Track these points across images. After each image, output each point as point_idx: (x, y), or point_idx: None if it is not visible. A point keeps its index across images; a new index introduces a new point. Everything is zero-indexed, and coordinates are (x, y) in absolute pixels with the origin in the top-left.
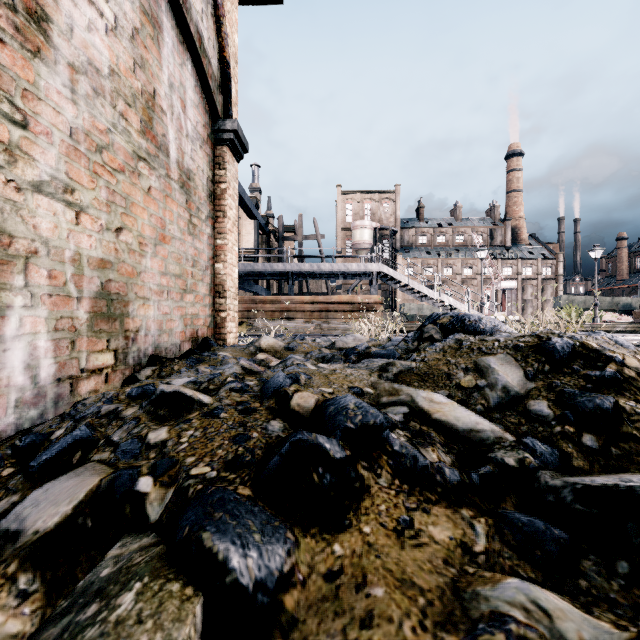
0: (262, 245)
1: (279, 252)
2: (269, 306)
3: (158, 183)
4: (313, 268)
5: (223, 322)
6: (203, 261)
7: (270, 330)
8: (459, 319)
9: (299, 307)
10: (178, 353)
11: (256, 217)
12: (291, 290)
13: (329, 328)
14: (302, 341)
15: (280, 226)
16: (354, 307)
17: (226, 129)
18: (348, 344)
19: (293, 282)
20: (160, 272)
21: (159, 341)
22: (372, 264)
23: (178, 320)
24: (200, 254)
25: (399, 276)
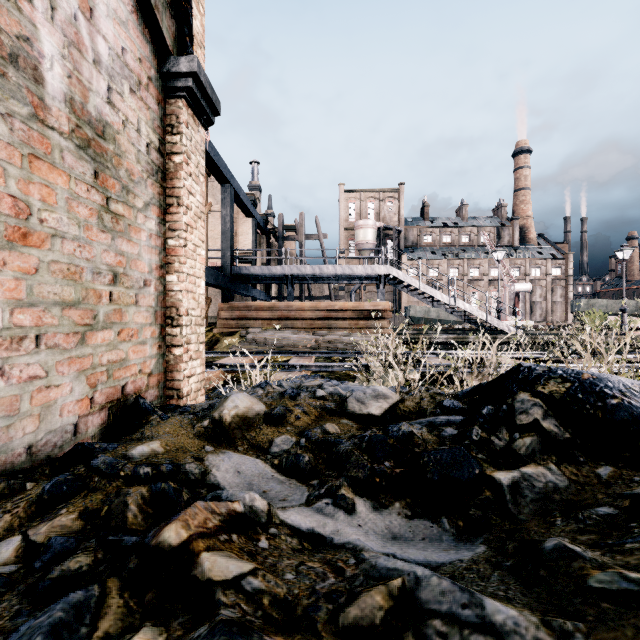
0: (261, 245)
1: (279, 253)
2: (266, 313)
3: (3, 127)
4: (315, 271)
5: (177, 363)
6: (138, 273)
7: (265, 342)
8: (588, 389)
9: (299, 315)
10: (71, 440)
11: (253, 215)
12: (291, 295)
13: (333, 341)
14: (294, 399)
15: (280, 225)
16: (360, 315)
17: (180, 71)
18: (368, 407)
19: (293, 286)
20: (11, 302)
21: (7, 438)
22: (380, 266)
23: (71, 382)
24: (131, 262)
25: (409, 279)
